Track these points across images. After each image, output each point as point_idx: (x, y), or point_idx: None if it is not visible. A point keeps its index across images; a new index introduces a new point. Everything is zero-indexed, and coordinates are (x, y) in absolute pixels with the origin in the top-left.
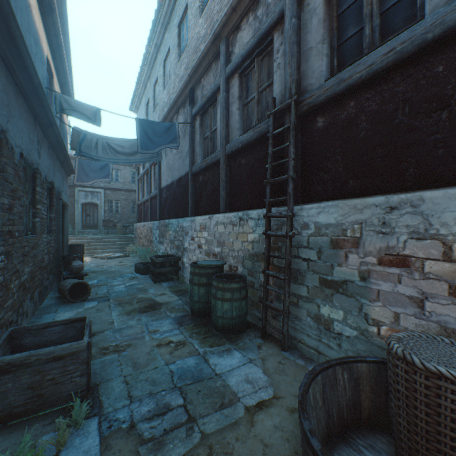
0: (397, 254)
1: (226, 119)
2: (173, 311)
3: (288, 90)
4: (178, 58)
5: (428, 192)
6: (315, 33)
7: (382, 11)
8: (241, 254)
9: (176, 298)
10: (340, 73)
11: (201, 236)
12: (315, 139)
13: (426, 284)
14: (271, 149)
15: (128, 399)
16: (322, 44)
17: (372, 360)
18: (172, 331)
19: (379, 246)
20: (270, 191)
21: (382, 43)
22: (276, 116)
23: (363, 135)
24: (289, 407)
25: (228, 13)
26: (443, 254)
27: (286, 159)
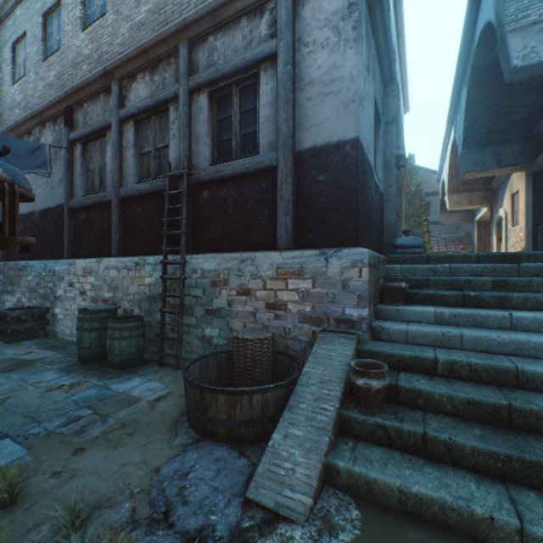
0: (246, 288)
1: (119, 162)
2: (54, 363)
3: (182, 162)
4: (43, 55)
5: (258, 253)
6: (202, 126)
7: (242, 135)
8: (138, 297)
9: (52, 353)
10: (218, 165)
11: (85, 281)
12: (203, 206)
13: (257, 304)
14: (168, 206)
15: (36, 423)
16: (207, 137)
17: (230, 350)
18: (61, 378)
19: (237, 283)
20: (167, 241)
21: (240, 157)
22: (172, 178)
23: (231, 212)
24: (180, 395)
25: (123, 60)
26: (263, 287)
27: (180, 218)
